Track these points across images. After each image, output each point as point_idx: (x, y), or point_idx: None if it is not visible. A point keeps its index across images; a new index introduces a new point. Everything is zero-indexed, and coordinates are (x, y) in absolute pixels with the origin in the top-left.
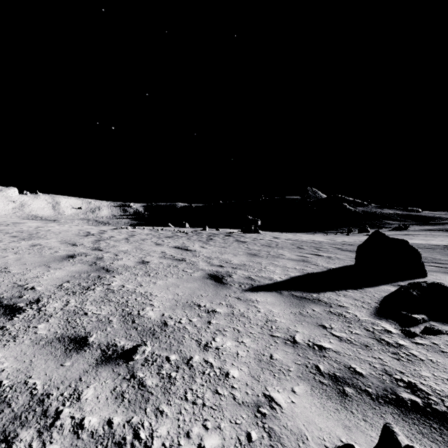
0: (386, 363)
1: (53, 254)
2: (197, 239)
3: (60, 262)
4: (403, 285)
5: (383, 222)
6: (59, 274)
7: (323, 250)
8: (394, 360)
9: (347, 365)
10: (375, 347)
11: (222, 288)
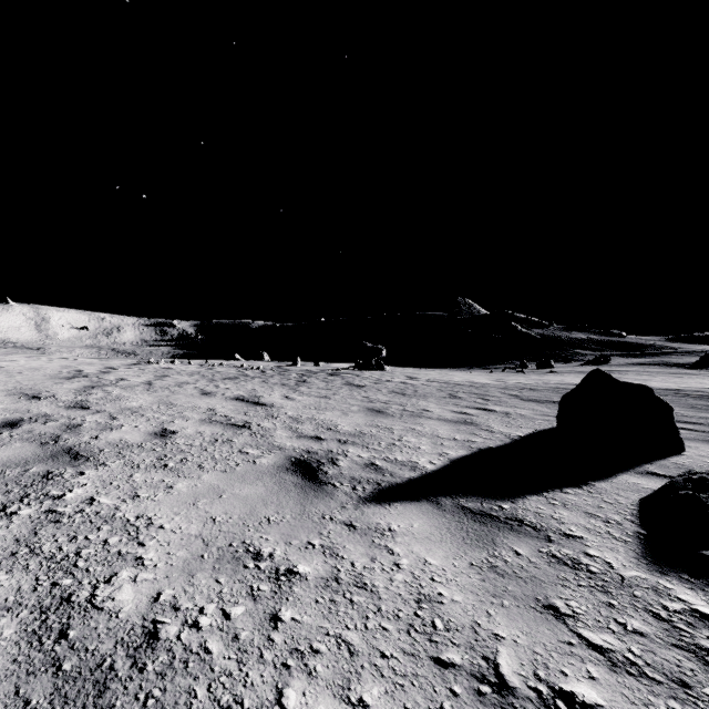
0: None
1: None
2: (279, 381)
3: None
4: (674, 481)
5: (572, 352)
6: None
7: (492, 400)
8: None
9: None
10: (706, 688)
11: (317, 497)
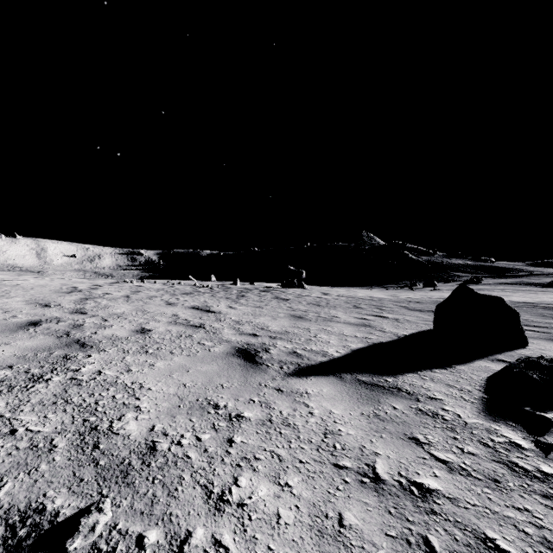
0: (541, 522)
1: (7, 320)
2: (224, 295)
3: (12, 332)
4: (512, 363)
5: (452, 274)
6: (1, 354)
7: (386, 309)
8: (551, 512)
9: (479, 533)
10: (510, 483)
11: (255, 372)
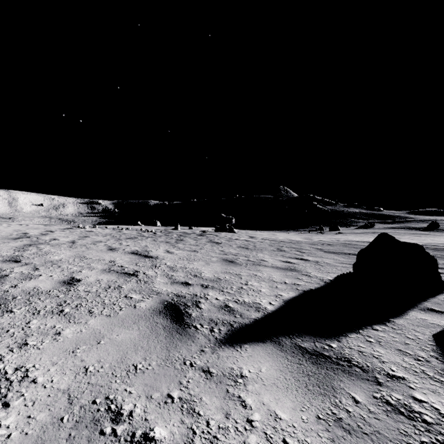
0: None
1: None
2: (164, 240)
3: None
4: None
5: (351, 220)
6: None
7: (305, 252)
8: None
9: None
10: None
11: (181, 340)
